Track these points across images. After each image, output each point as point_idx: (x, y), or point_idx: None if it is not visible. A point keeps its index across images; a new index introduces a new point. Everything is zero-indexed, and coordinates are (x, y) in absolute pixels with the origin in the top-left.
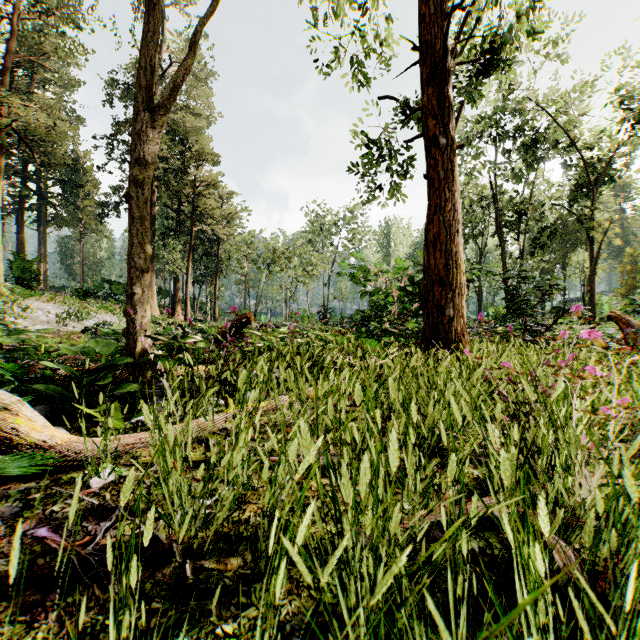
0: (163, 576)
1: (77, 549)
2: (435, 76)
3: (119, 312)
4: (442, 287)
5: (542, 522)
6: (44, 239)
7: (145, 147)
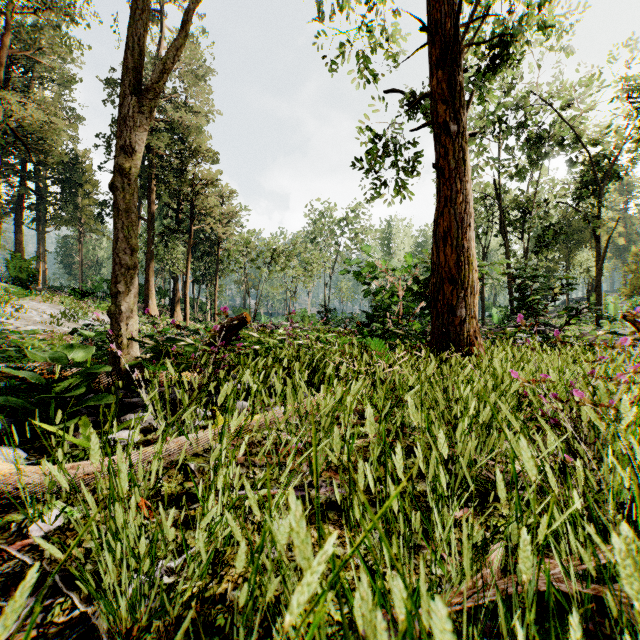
0: None
1: None
2: (445, 58)
3: None
4: (453, 285)
5: None
6: (43, 239)
7: (131, 133)
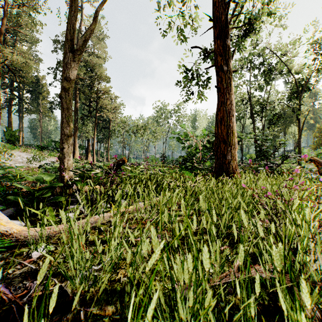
0: (67, 319)
1: (17, 300)
2: (221, 34)
3: None
4: (225, 144)
5: (305, 297)
6: (22, 120)
7: (69, 71)
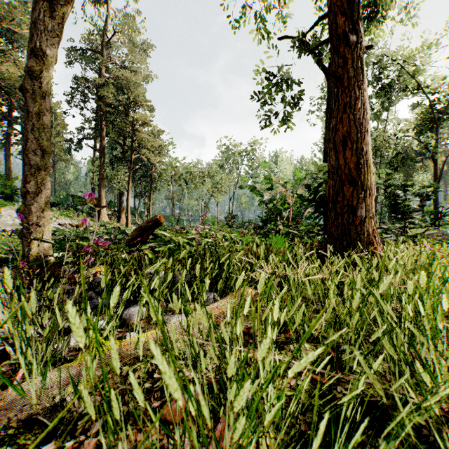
0: None
1: None
2: None
3: (76, 218)
4: (353, 187)
5: None
6: None
7: (41, 37)
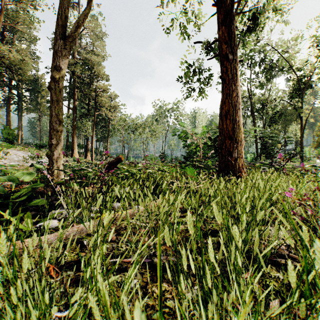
0: None
1: None
2: (226, 20)
3: None
4: (231, 140)
5: None
6: (21, 119)
7: (59, 59)
